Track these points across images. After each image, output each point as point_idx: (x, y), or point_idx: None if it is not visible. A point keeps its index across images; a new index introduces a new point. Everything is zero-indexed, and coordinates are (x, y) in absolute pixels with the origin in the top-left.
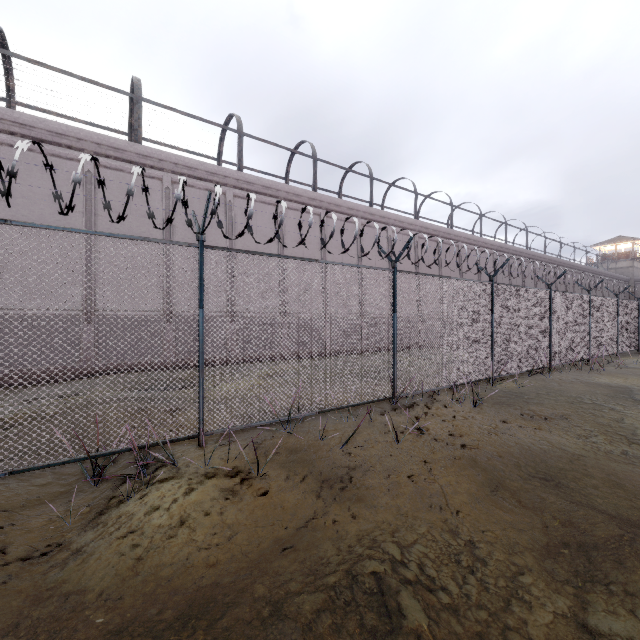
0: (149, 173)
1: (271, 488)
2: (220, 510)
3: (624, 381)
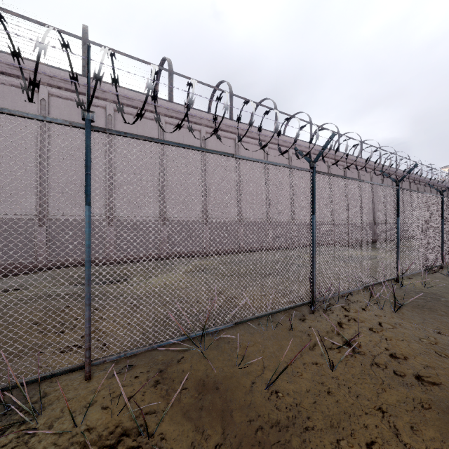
0: (94, 102)
1: None
2: None
3: None
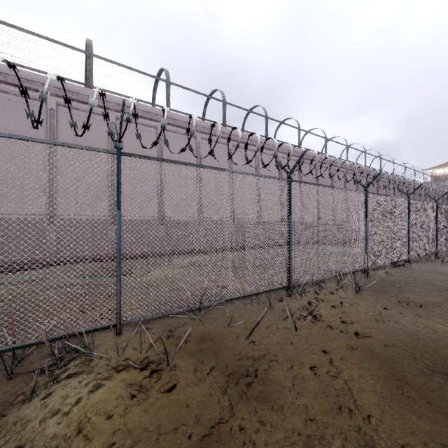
0: (98, 111)
1: (179, 381)
2: (124, 411)
3: None
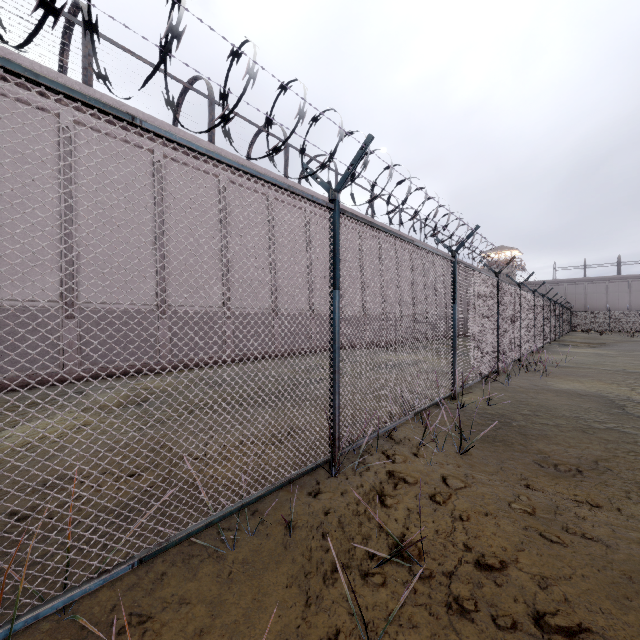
0: None
1: None
2: None
3: (583, 386)
